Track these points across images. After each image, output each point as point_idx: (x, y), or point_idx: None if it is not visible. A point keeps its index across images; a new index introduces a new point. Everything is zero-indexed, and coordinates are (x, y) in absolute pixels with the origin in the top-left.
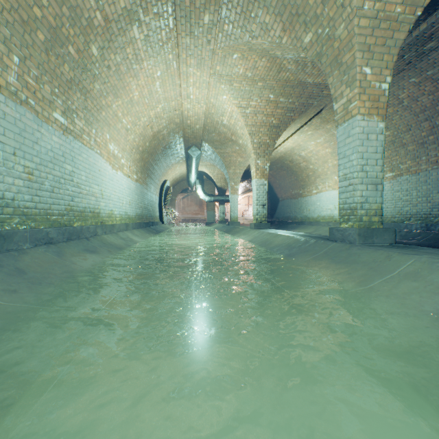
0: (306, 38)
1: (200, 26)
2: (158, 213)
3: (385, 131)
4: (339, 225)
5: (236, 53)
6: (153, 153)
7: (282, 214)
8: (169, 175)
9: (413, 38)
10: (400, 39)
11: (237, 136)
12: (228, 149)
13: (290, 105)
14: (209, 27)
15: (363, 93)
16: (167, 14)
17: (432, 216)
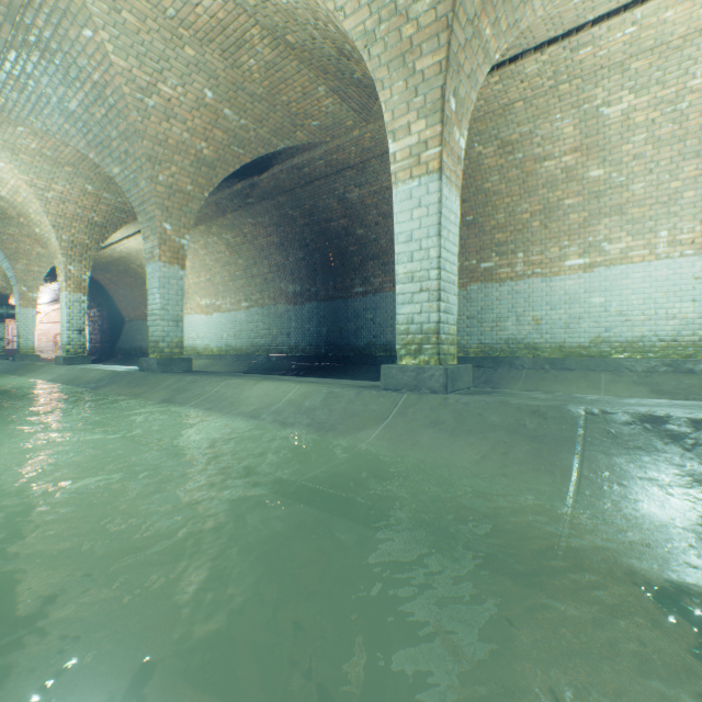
0: (116, 169)
1: None
2: None
3: (240, 259)
4: (150, 356)
5: (23, 127)
6: None
7: (131, 342)
8: None
9: (236, 191)
10: (195, 209)
11: (32, 221)
12: (14, 229)
13: (121, 205)
14: None
15: (165, 244)
16: None
17: (273, 348)
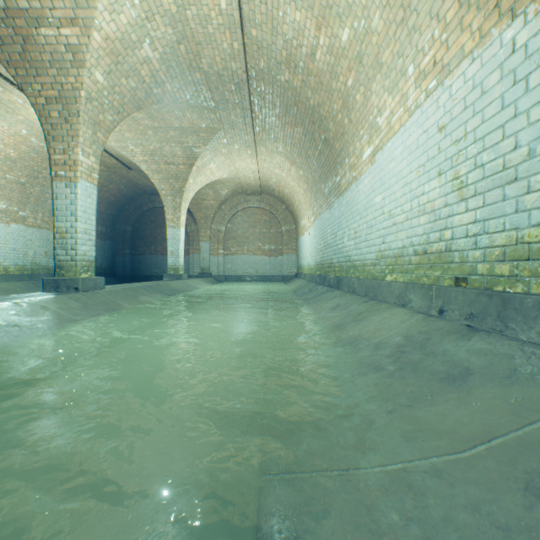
0: None
1: None
2: None
3: None
4: None
5: None
6: None
7: None
8: None
9: None
10: None
11: None
12: None
13: None
14: None
15: None
16: None
17: None
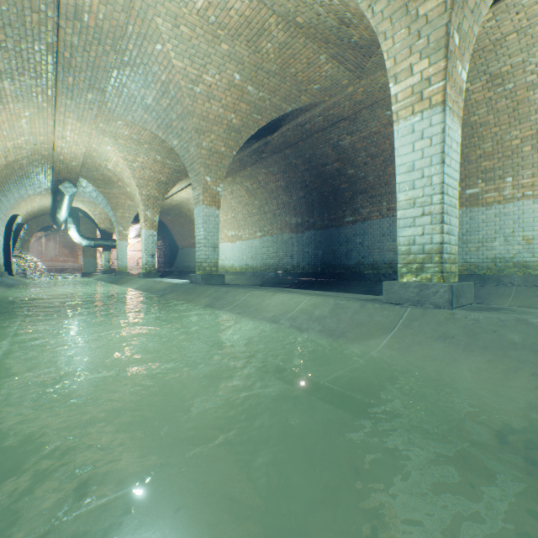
0: (175, 142)
1: (83, 98)
2: (2, 260)
3: (255, 200)
4: (196, 273)
5: (121, 121)
6: (2, 183)
7: (182, 263)
8: (23, 207)
9: (254, 149)
10: (226, 164)
11: (125, 184)
12: (115, 190)
13: (177, 168)
14: (93, 101)
15: (206, 192)
16: (46, 80)
17: (279, 267)
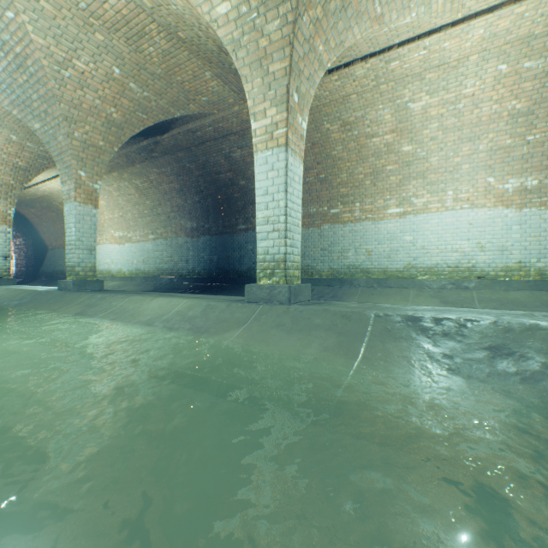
0: (37, 125)
1: None
2: None
3: (147, 200)
4: (67, 278)
5: None
6: None
7: (53, 267)
8: None
9: (142, 147)
10: (106, 160)
11: None
12: None
13: (43, 153)
14: None
15: (80, 188)
16: None
17: (175, 271)
